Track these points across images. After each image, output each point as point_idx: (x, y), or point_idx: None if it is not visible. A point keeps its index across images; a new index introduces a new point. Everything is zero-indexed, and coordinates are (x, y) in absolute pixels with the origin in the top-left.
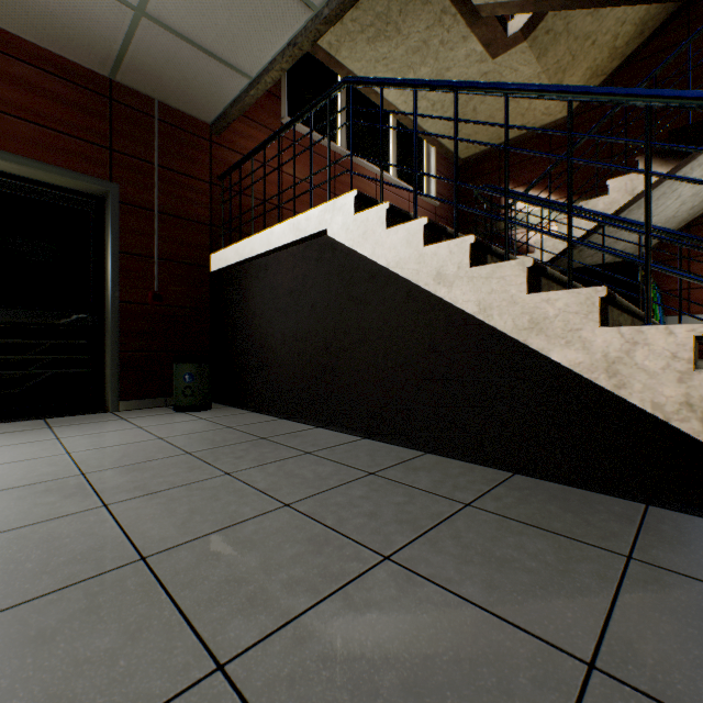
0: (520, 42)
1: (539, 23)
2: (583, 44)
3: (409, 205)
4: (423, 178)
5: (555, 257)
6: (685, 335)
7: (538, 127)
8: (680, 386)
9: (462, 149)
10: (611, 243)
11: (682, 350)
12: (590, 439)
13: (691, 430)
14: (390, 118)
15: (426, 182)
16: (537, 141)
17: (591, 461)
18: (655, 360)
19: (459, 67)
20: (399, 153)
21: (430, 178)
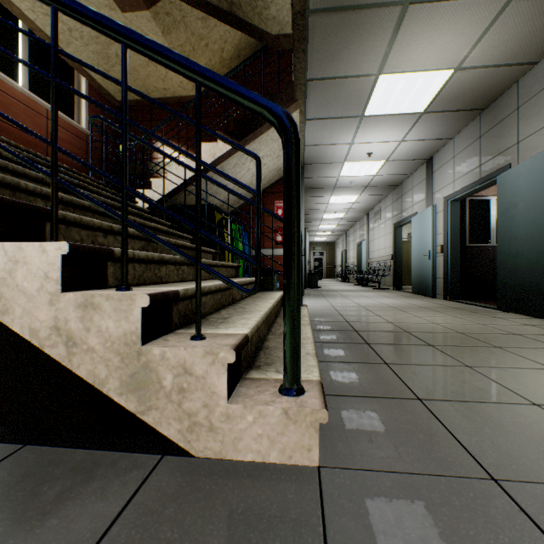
0: (144, 8)
1: (159, 1)
2: (200, 42)
3: (48, 123)
4: (73, 103)
5: (168, 195)
6: (56, 253)
7: (179, 97)
8: (52, 308)
9: (117, 91)
10: (214, 193)
11: (54, 270)
12: (5, 373)
13: (60, 355)
14: (20, 22)
15: (77, 109)
16: (179, 107)
17: (6, 399)
18: (33, 281)
19: (89, 2)
20: (36, 65)
21: (81, 106)
